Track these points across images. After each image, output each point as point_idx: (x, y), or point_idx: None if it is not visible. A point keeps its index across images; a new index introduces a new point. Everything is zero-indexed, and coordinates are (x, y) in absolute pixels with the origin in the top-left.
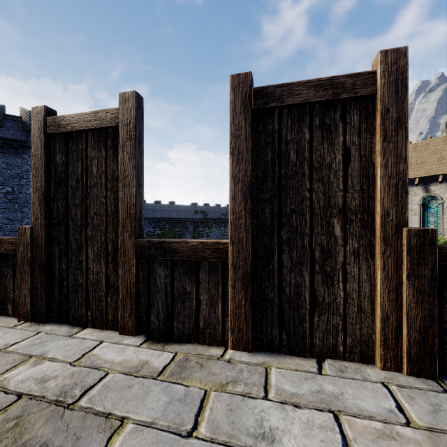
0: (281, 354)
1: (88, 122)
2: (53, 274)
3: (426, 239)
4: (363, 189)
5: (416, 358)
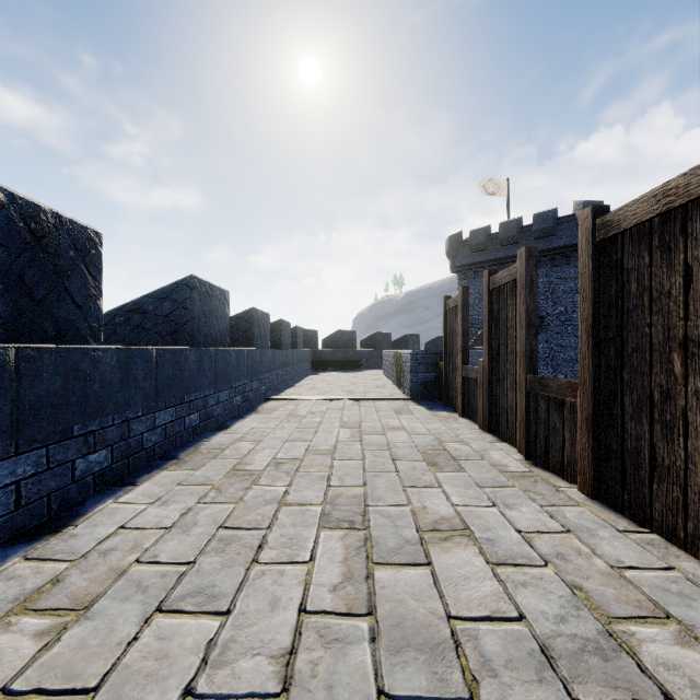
0: (622, 515)
1: (505, 277)
2: (493, 397)
3: None
4: None
5: None
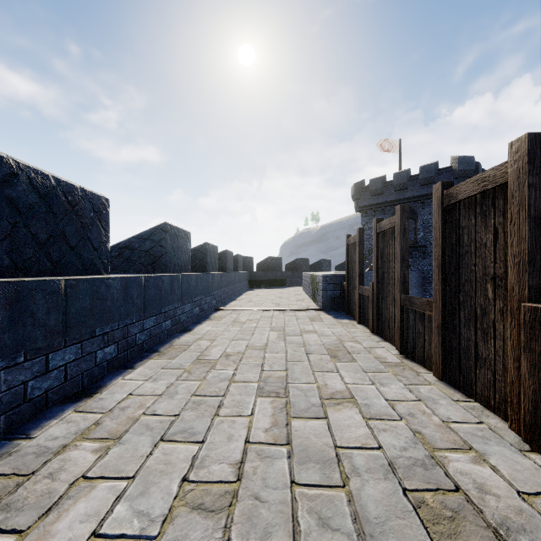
0: (459, 391)
1: (387, 225)
2: (380, 310)
3: (536, 316)
4: (506, 265)
5: (529, 427)
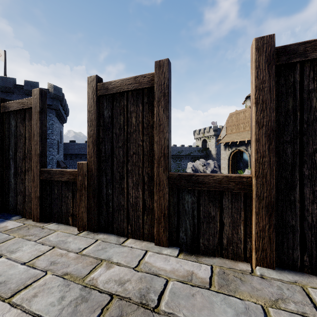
0: (303, 273)
1: (129, 85)
2: (101, 197)
3: None
4: None
5: None
